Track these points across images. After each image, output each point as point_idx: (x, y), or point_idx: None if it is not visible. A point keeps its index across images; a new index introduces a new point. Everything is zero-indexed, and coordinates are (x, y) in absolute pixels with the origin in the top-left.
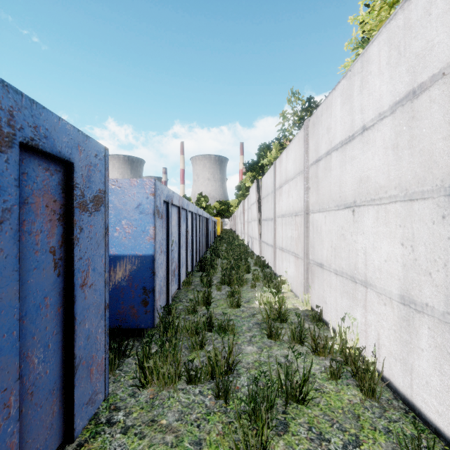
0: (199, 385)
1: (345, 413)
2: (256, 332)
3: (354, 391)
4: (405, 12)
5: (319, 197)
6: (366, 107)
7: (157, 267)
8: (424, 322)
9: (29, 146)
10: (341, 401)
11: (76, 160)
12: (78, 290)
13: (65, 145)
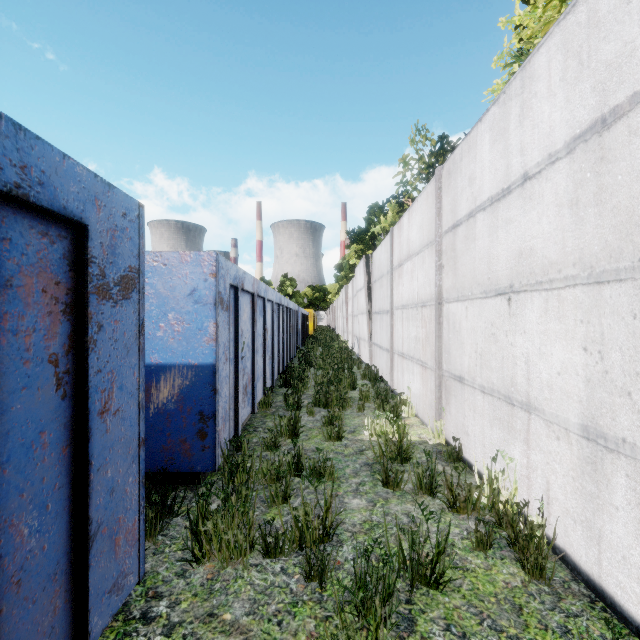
0: (281, 559)
1: (500, 602)
2: (365, 478)
3: (512, 569)
4: (589, 1)
5: (457, 279)
6: (529, 145)
7: (221, 382)
8: (619, 466)
9: (13, 197)
10: (493, 584)
11: (93, 221)
12: (95, 420)
13: (74, 198)
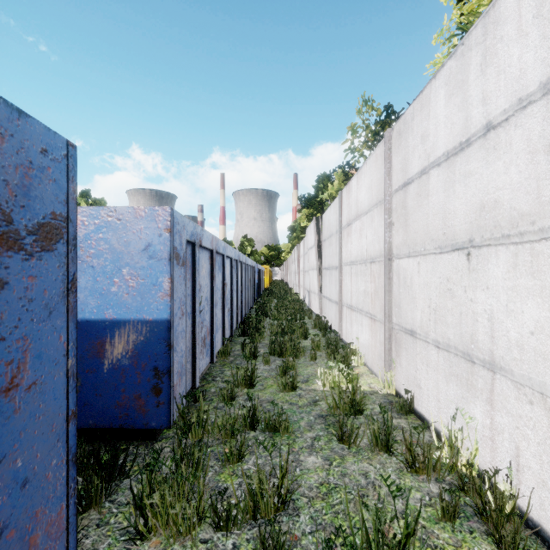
0: (233, 532)
1: None
2: (320, 432)
3: (484, 546)
4: None
5: (409, 235)
6: (493, 93)
7: (176, 337)
8: None
9: None
10: None
11: None
12: None
13: None
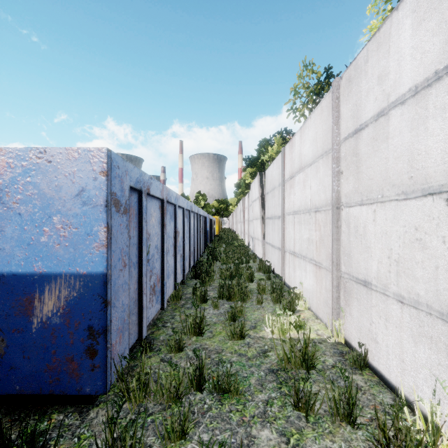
0: None
1: None
2: (272, 393)
3: None
4: None
5: (361, 183)
6: None
7: (115, 291)
8: None
9: None
10: None
11: None
12: None
13: None
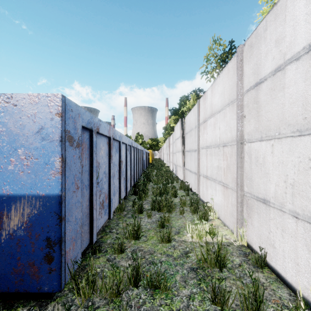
0: None
1: None
2: (193, 288)
3: None
4: None
5: (261, 123)
6: None
7: (69, 209)
8: None
9: None
10: None
11: None
12: None
13: None
